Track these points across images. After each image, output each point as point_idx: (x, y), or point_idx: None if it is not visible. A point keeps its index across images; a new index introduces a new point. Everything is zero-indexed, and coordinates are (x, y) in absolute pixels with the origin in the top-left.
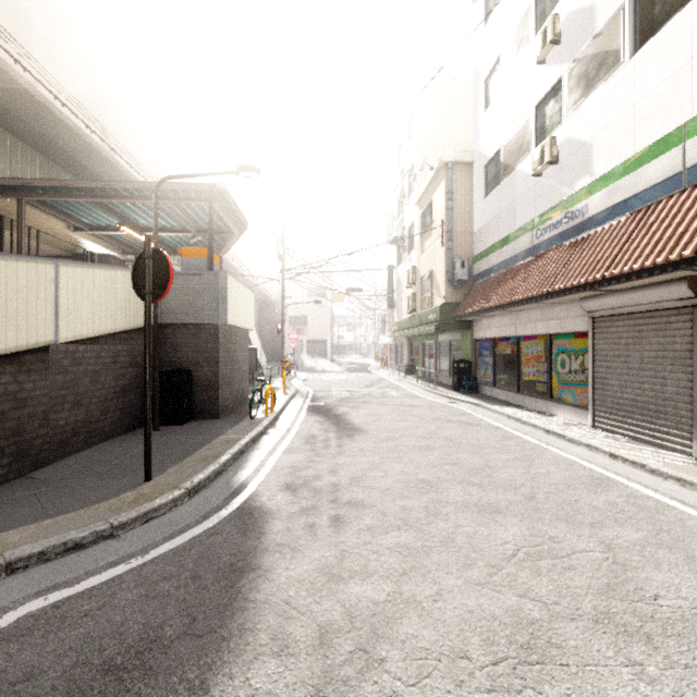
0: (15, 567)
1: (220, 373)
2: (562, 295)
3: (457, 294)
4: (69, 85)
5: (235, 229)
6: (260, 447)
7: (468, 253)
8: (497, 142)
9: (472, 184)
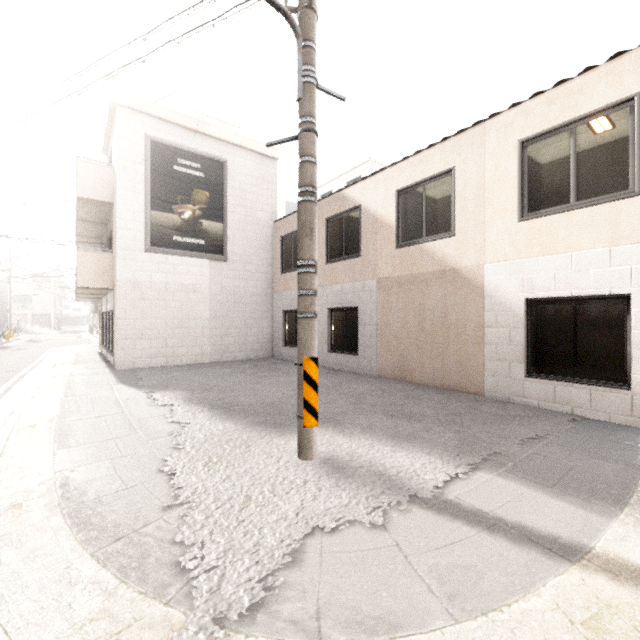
0: None
1: None
2: None
3: None
4: None
5: None
6: (7, 344)
7: None
8: None
9: None
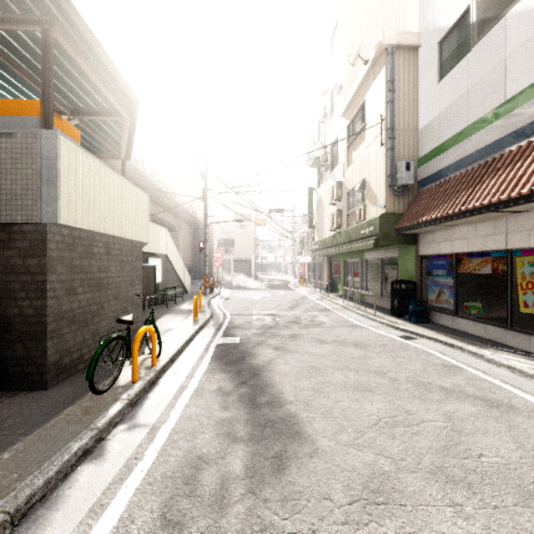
0: None
1: (52, 308)
2: None
3: (400, 203)
4: None
5: (117, 103)
6: None
7: (413, 154)
8: None
9: (416, 73)
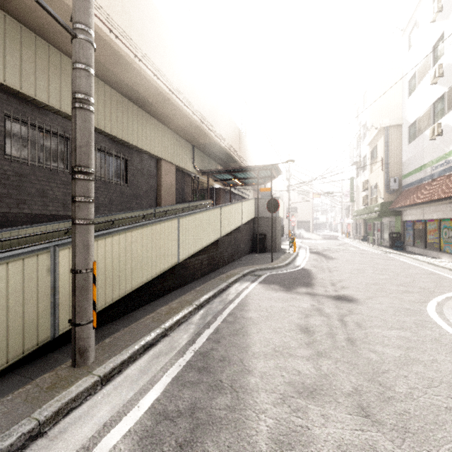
0: (261, 270)
1: (276, 235)
2: (436, 202)
3: (392, 196)
4: (222, 134)
5: (276, 176)
6: (297, 260)
7: (399, 173)
8: (414, 116)
9: (401, 136)
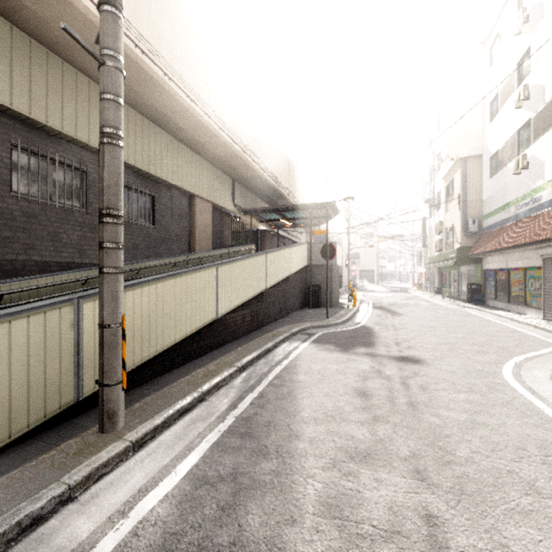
0: (314, 328)
1: (332, 287)
2: (520, 247)
3: (470, 241)
4: (269, 166)
5: (333, 216)
6: (357, 316)
7: (479, 213)
8: (496, 145)
9: (481, 168)
